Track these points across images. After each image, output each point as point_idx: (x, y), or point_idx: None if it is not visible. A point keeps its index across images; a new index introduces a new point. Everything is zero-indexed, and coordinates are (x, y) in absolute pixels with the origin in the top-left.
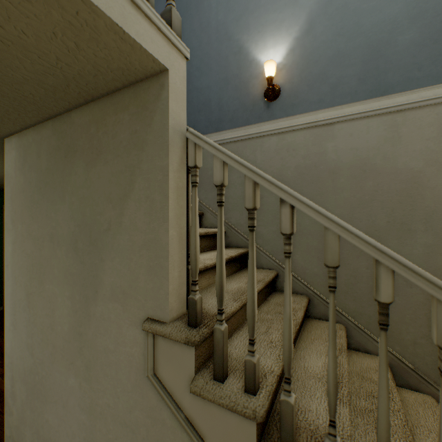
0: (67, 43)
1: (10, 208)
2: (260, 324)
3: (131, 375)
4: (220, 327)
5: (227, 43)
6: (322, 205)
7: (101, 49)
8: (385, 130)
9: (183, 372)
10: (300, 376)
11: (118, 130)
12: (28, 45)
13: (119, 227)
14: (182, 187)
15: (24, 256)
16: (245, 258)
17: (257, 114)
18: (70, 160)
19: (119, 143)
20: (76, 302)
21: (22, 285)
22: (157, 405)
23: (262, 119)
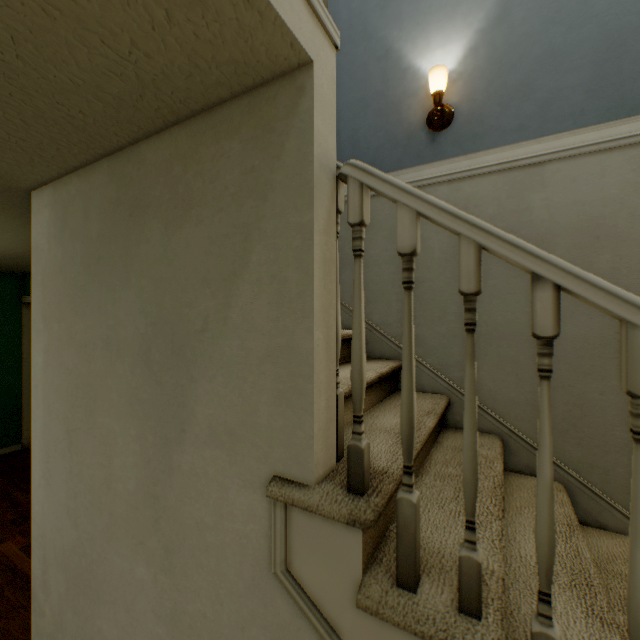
0: (152, 11)
1: (40, 299)
2: (441, 484)
3: (244, 568)
4: (410, 497)
5: (366, 44)
6: (524, 293)
7: (209, 22)
8: (633, 171)
9: (340, 570)
10: (519, 573)
11: (221, 169)
12: (87, 16)
13: (223, 326)
14: (330, 260)
15: (63, 372)
16: (396, 376)
17: (416, 152)
18: (137, 220)
19: (223, 189)
20: (148, 445)
21: (59, 417)
22: (291, 622)
23: (424, 159)
